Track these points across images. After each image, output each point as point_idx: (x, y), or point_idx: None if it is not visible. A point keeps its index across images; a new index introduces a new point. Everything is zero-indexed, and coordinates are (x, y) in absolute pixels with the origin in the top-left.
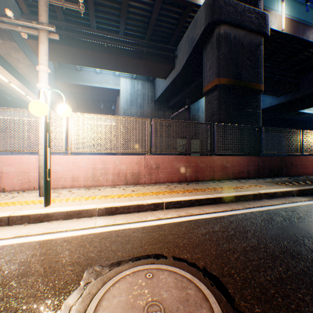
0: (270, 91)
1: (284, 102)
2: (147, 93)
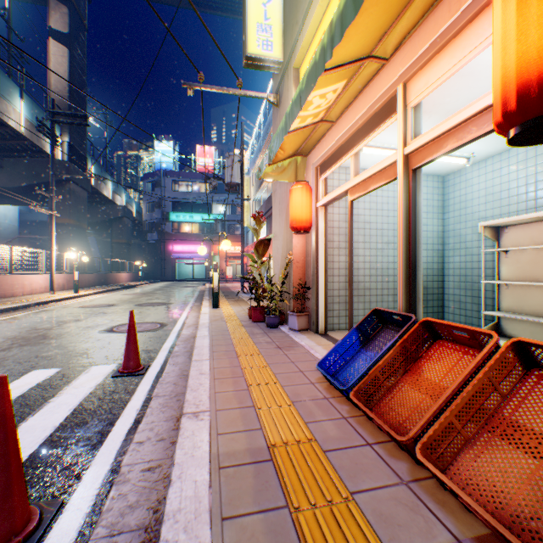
0: None
1: None
2: None
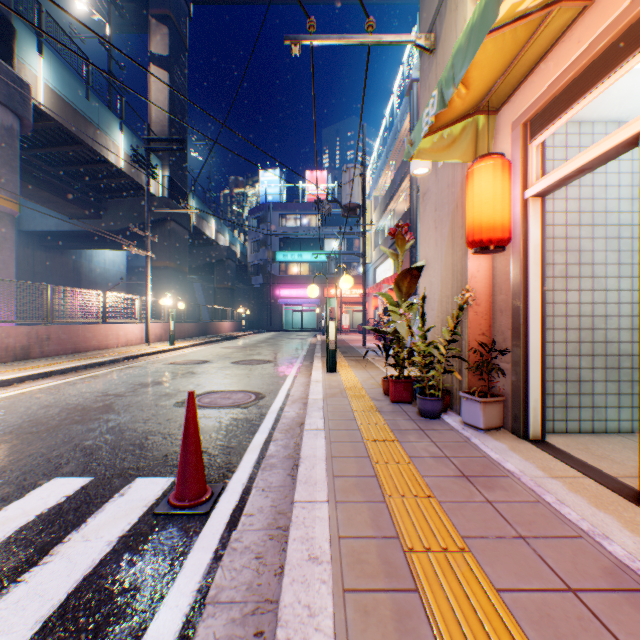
0: None
1: None
2: None
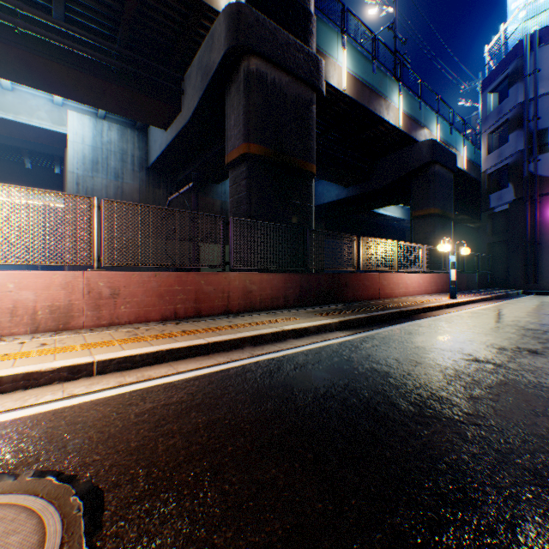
0: (336, 177)
1: (354, 197)
2: (132, 151)
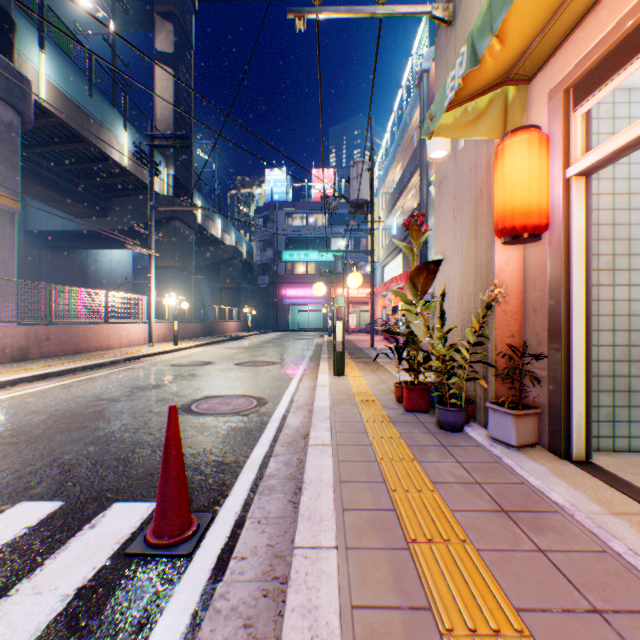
0: None
1: None
2: None
